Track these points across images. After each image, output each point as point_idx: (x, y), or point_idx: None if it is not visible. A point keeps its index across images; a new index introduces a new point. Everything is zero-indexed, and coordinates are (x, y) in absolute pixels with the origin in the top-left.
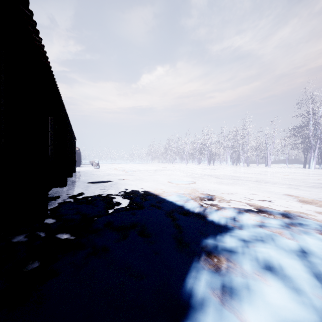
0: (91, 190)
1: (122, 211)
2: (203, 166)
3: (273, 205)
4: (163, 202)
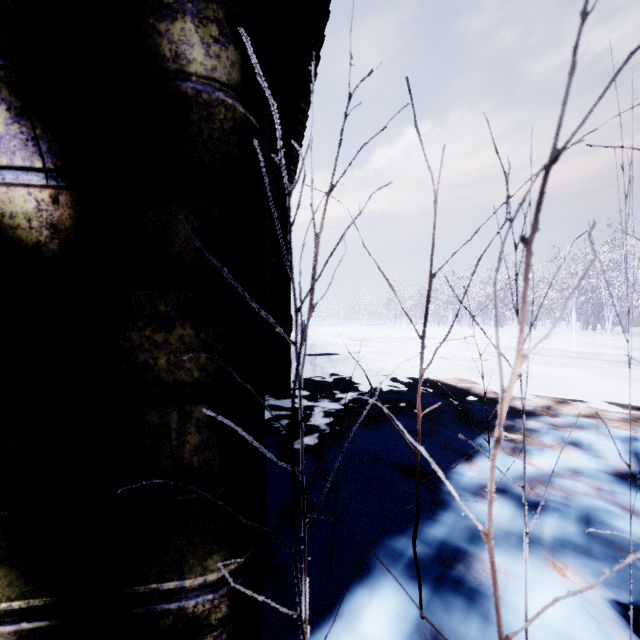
0: (319, 365)
1: (380, 389)
2: (509, 332)
3: (634, 397)
4: (436, 383)
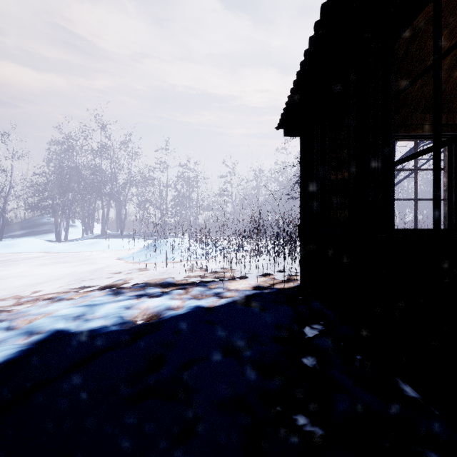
0: None
1: None
2: None
3: None
4: None
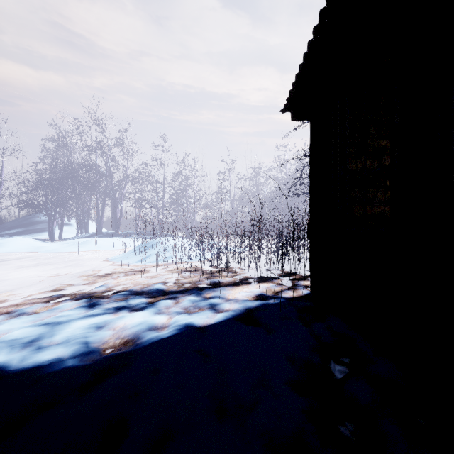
0: None
1: None
2: None
3: None
4: None
